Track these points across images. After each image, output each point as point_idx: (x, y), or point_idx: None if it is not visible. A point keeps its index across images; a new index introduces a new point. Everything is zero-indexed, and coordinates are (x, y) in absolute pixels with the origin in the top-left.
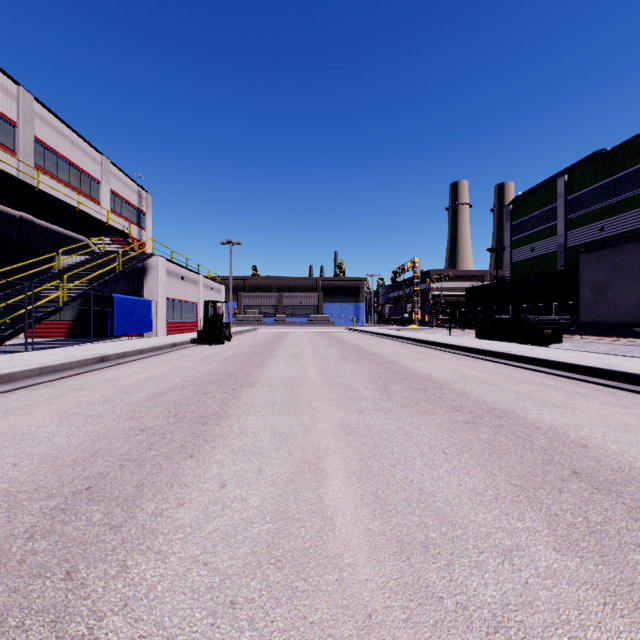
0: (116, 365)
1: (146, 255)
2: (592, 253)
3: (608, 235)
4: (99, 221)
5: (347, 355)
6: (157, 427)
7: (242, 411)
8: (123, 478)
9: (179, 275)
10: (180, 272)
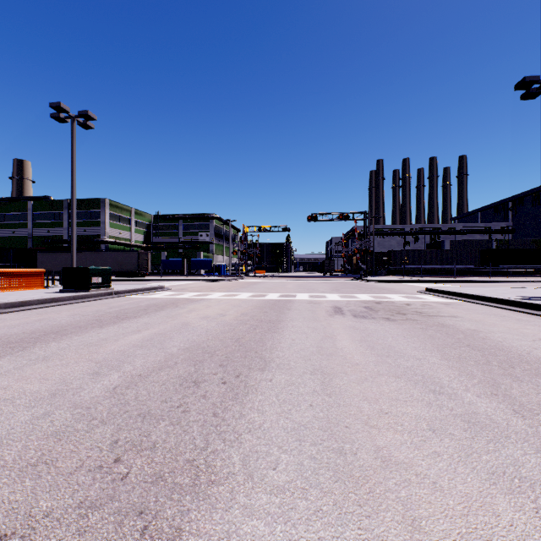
0: None
1: None
2: (41, 253)
3: (52, 235)
4: None
5: None
6: None
7: None
8: None
9: None
10: None
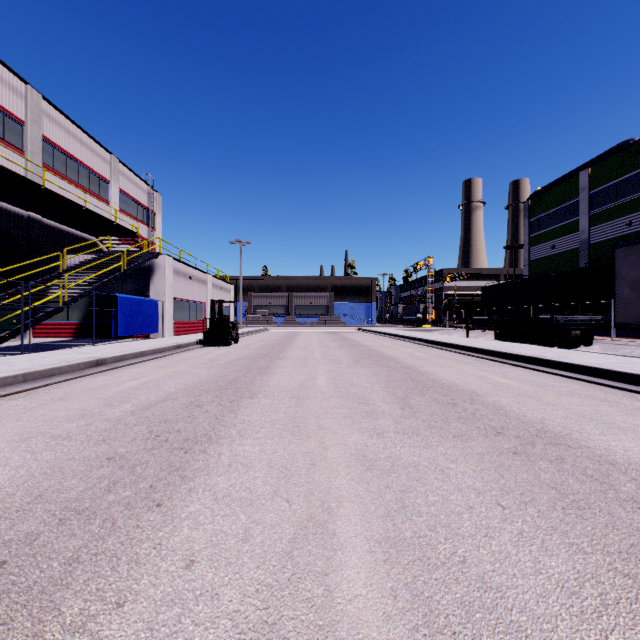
0: (112, 369)
1: (152, 254)
2: (631, 247)
3: (637, 230)
4: (107, 220)
5: (360, 359)
6: (129, 455)
7: (237, 432)
8: (55, 545)
9: (187, 275)
10: (188, 272)
